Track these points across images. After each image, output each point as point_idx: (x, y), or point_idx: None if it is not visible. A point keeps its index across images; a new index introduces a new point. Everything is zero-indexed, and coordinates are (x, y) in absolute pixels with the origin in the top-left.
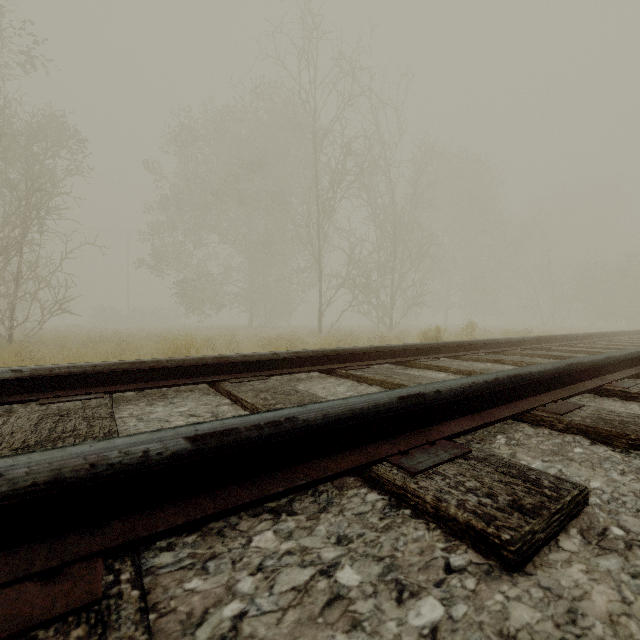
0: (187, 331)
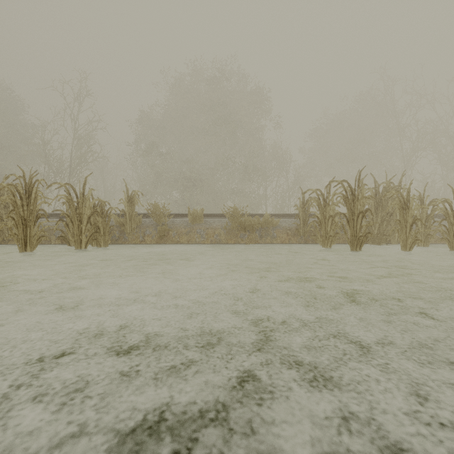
0: None
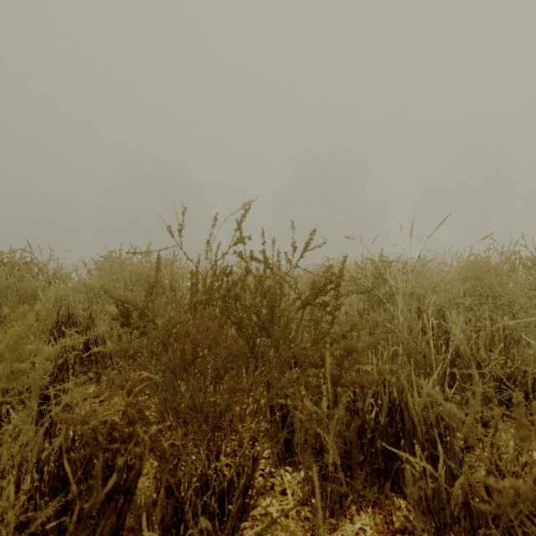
0: None
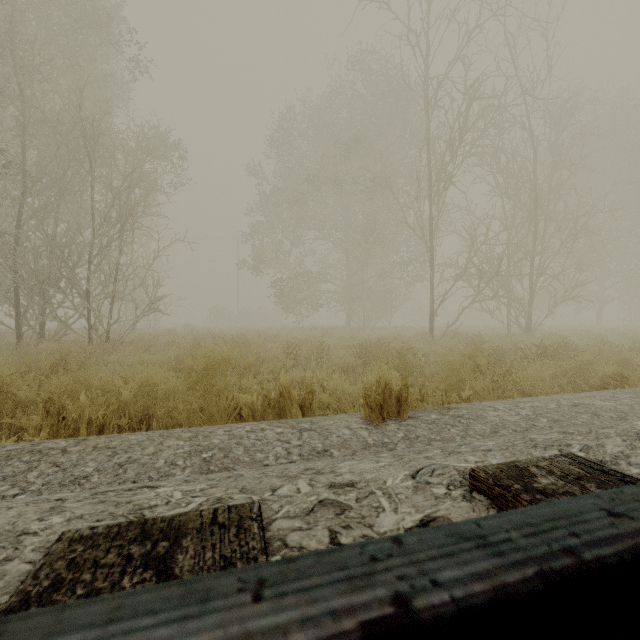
0: (281, 332)
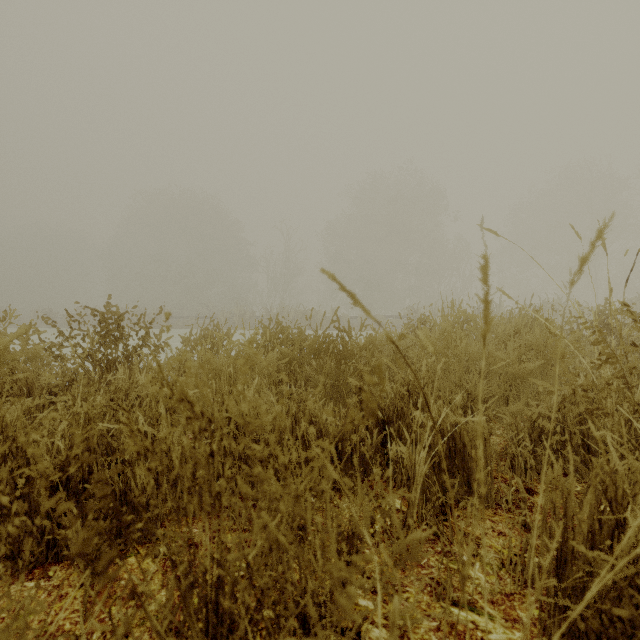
0: None
